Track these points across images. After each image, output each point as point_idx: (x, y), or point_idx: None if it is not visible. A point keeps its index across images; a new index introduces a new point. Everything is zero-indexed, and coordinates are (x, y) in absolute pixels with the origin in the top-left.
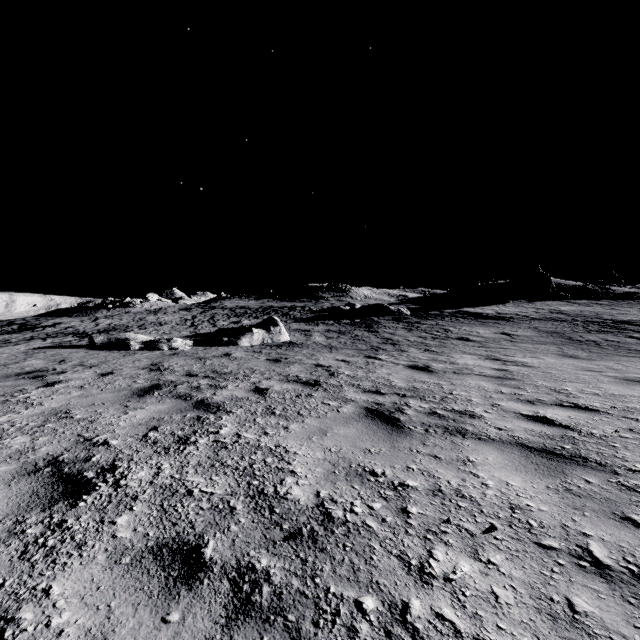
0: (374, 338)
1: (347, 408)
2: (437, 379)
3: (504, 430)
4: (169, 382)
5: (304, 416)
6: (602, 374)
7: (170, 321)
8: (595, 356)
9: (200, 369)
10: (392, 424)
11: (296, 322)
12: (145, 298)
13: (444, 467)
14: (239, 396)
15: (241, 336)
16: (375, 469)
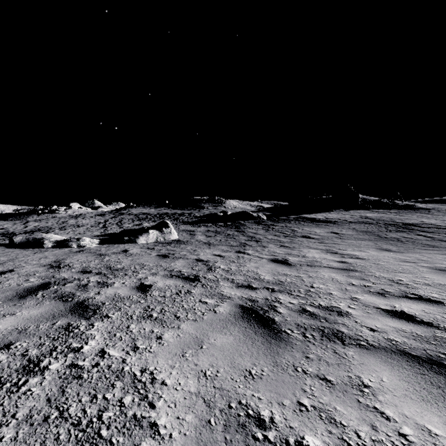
0: (242, 236)
1: (223, 307)
2: (296, 272)
3: (377, 331)
4: (60, 280)
5: (181, 319)
6: (418, 265)
7: (86, 224)
8: (402, 249)
9: (96, 265)
10: (268, 327)
11: (184, 224)
12: (69, 206)
13: (341, 400)
14: (121, 295)
15: (139, 235)
16: (261, 411)
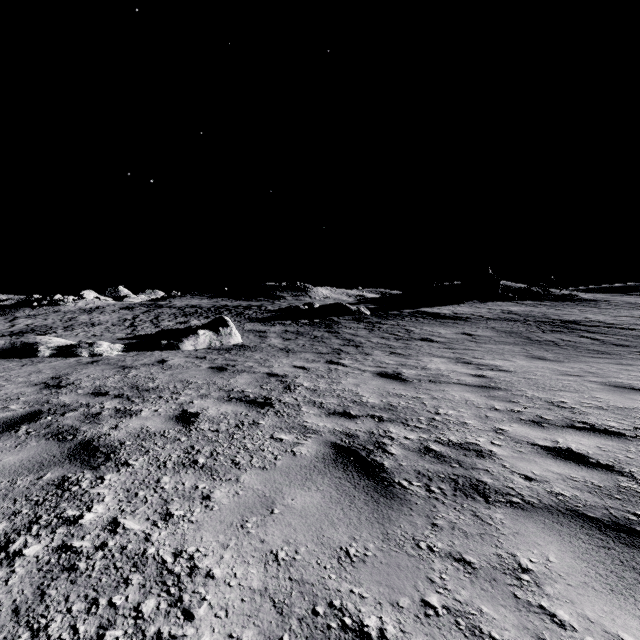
0: (335, 339)
1: (307, 446)
2: (414, 391)
3: (535, 481)
4: (58, 407)
5: (241, 467)
6: (585, 379)
7: (105, 321)
8: (562, 357)
9: (116, 383)
10: (375, 477)
11: (251, 322)
12: (80, 295)
13: (489, 596)
14: (152, 429)
15: (184, 338)
16: (364, 619)
